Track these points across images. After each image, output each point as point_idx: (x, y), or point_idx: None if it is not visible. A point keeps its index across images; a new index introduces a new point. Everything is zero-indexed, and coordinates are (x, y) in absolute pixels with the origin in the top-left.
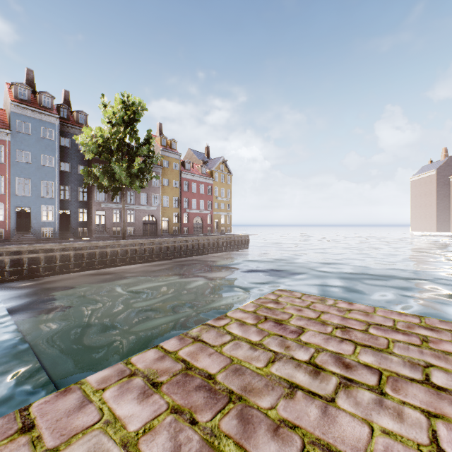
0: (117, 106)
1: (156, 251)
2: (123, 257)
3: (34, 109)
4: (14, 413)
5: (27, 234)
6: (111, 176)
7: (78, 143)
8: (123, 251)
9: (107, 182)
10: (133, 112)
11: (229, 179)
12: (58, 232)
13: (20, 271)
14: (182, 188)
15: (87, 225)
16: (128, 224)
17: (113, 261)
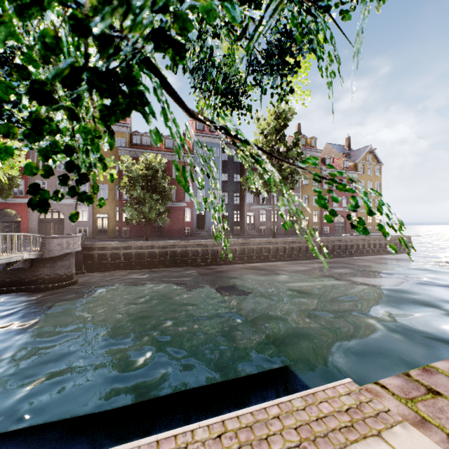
0: (270, 117)
1: (302, 249)
2: (274, 254)
3: (207, 135)
4: (402, 375)
5: (203, 232)
6: (265, 181)
7: (233, 156)
8: (274, 248)
9: (263, 187)
10: (283, 119)
11: (377, 170)
12: (221, 230)
13: (205, 259)
14: (322, 185)
15: (239, 224)
16: (271, 223)
17: (266, 257)
